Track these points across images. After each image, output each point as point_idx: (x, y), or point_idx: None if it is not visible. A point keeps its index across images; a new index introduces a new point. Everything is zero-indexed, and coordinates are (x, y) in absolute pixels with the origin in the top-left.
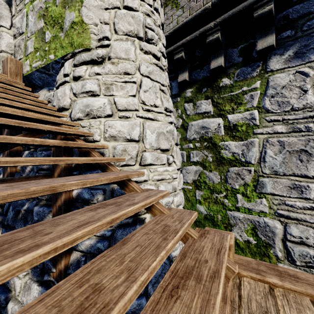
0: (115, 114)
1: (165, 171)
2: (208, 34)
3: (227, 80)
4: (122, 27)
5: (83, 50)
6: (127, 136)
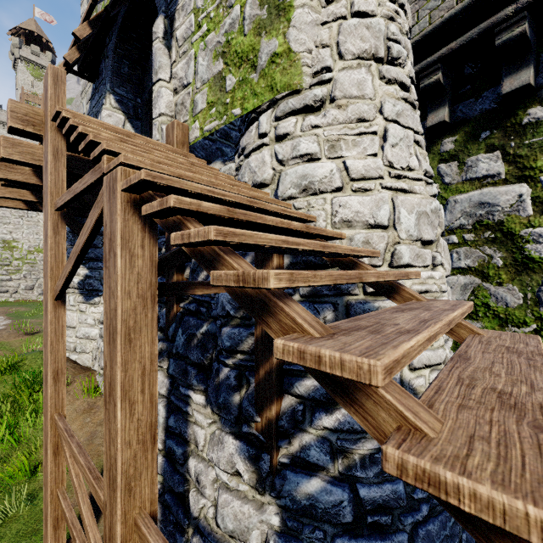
0: (345, 187)
1: (429, 279)
2: (500, 29)
3: (540, 111)
4: (352, 46)
5: (289, 94)
6: (370, 220)
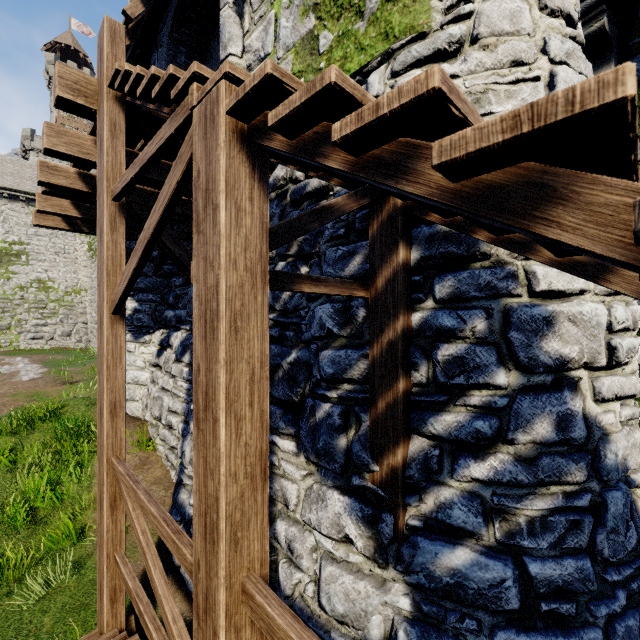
0: None
1: None
2: None
3: None
4: None
5: (411, 41)
6: None
